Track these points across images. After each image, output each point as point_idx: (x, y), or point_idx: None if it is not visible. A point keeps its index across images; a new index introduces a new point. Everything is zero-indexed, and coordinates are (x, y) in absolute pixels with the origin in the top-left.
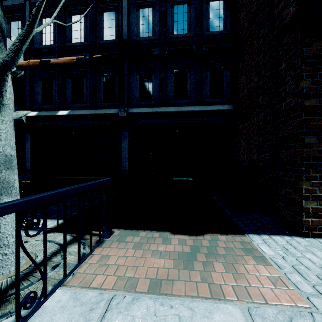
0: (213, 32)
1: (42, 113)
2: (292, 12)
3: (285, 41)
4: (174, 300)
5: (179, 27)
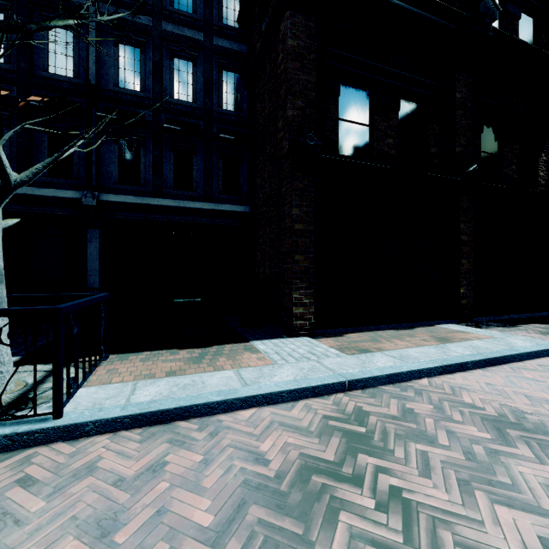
0: (227, 111)
1: None
2: (287, 147)
3: (285, 167)
4: (188, 376)
5: (182, 91)
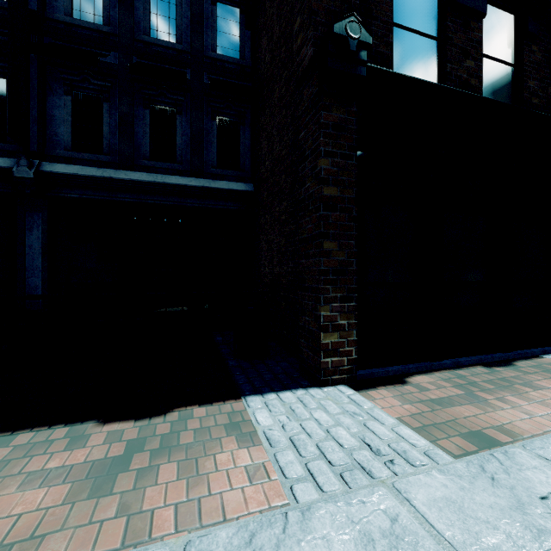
0: (223, 56)
1: None
2: (310, 54)
3: (305, 96)
4: None
5: (162, 27)
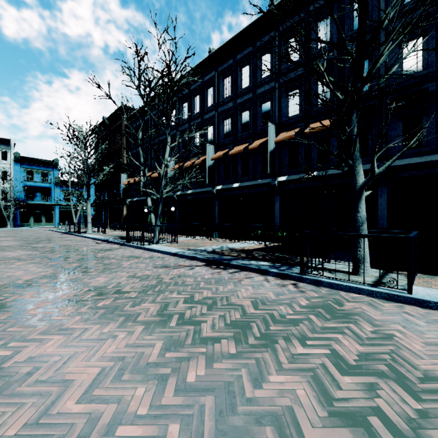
0: None
1: (290, 177)
2: None
3: None
4: None
5: None
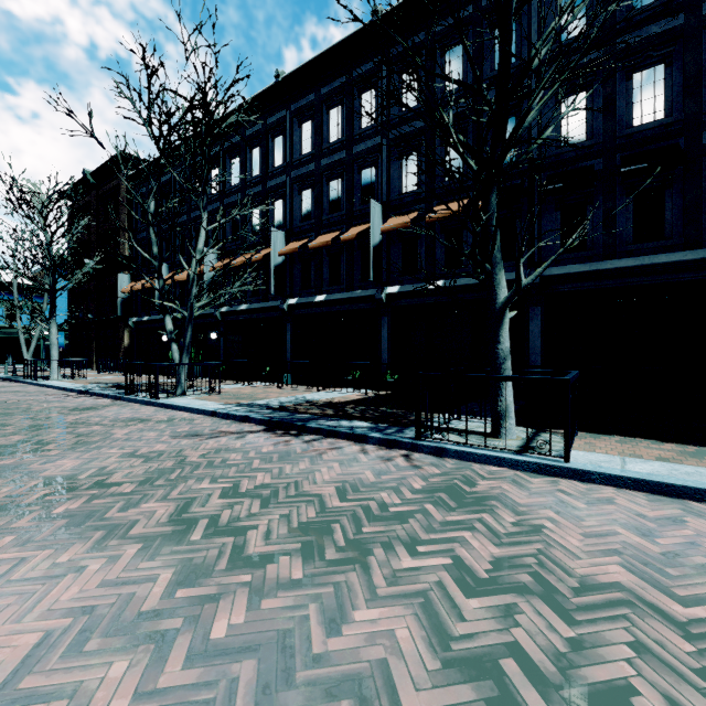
0: None
1: (405, 288)
2: None
3: None
4: (687, 466)
5: (646, 111)
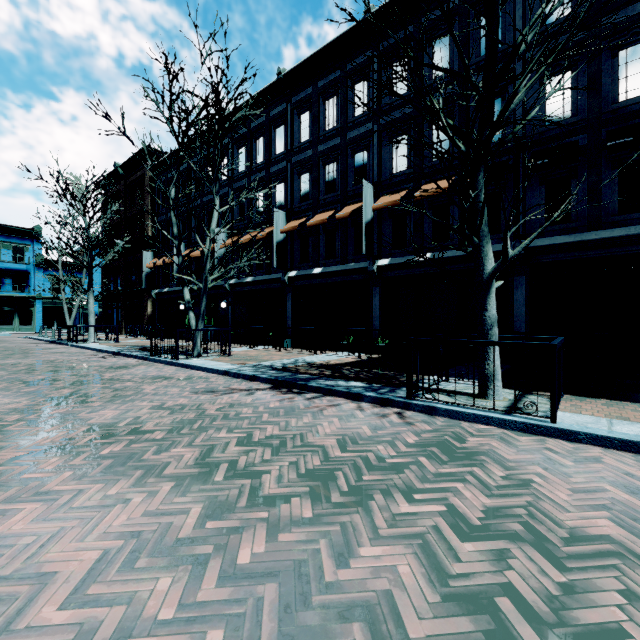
0: None
1: (395, 260)
2: None
3: None
4: None
5: (632, 86)
